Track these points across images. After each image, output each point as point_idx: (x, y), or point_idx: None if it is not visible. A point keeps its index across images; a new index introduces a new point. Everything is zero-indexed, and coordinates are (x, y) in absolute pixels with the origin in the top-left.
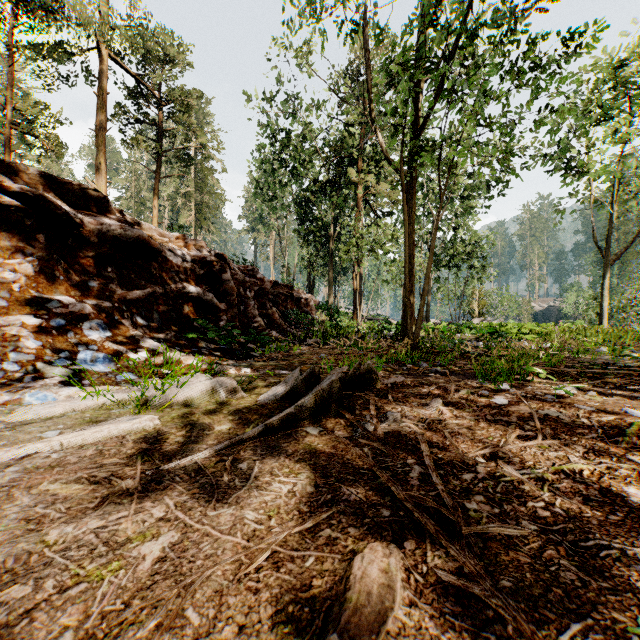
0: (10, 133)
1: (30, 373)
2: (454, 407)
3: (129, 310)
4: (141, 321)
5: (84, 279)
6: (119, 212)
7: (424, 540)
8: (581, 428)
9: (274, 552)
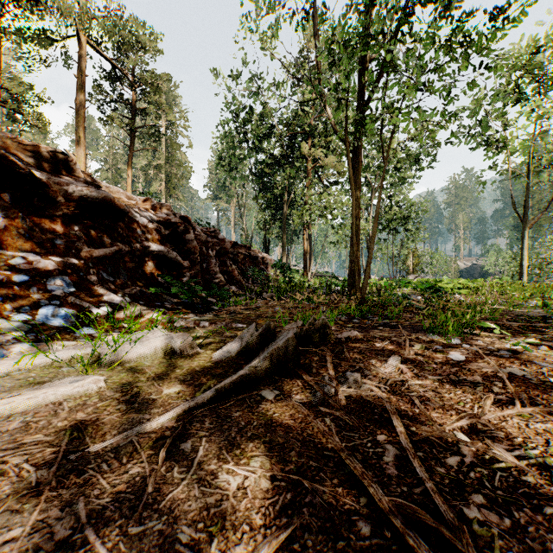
0: None
1: None
2: (412, 364)
3: (95, 267)
4: (107, 277)
5: (50, 237)
6: (87, 175)
7: None
8: None
9: None
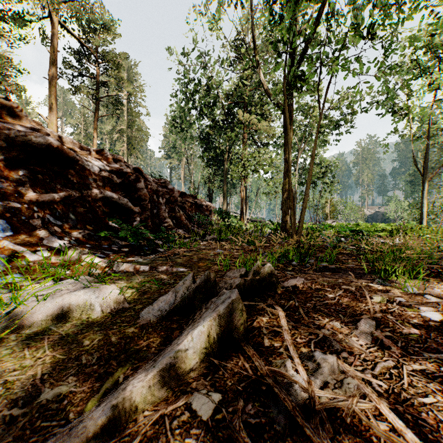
0: None
1: None
2: (388, 329)
3: (41, 211)
4: (54, 221)
5: None
6: (38, 124)
7: None
8: None
9: None
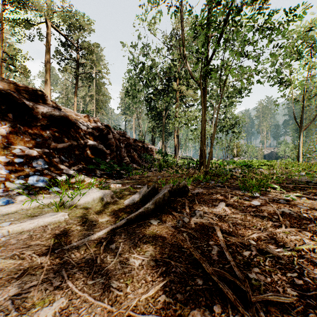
0: (1, 64)
1: (1, 188)
2: (231, 207)
3: (58, 153)
4: (65, 159)
5: (34, 137)
6: (53, 103)
7: (226, 305)
8: (304, 220)
9: (128, 316)
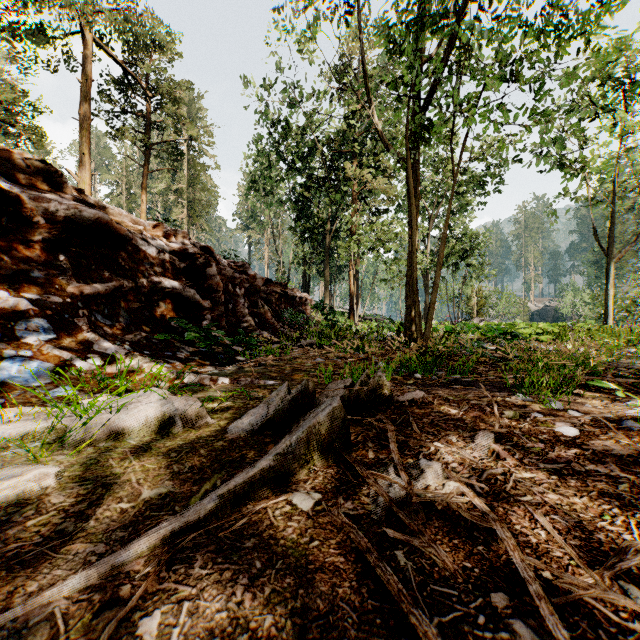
0: None
1: None
2: (510, 443)
3: (86, 307)
4: (102, 320)
5: (25, 268)
6: (79, 192)
7: None
8: None
9: None
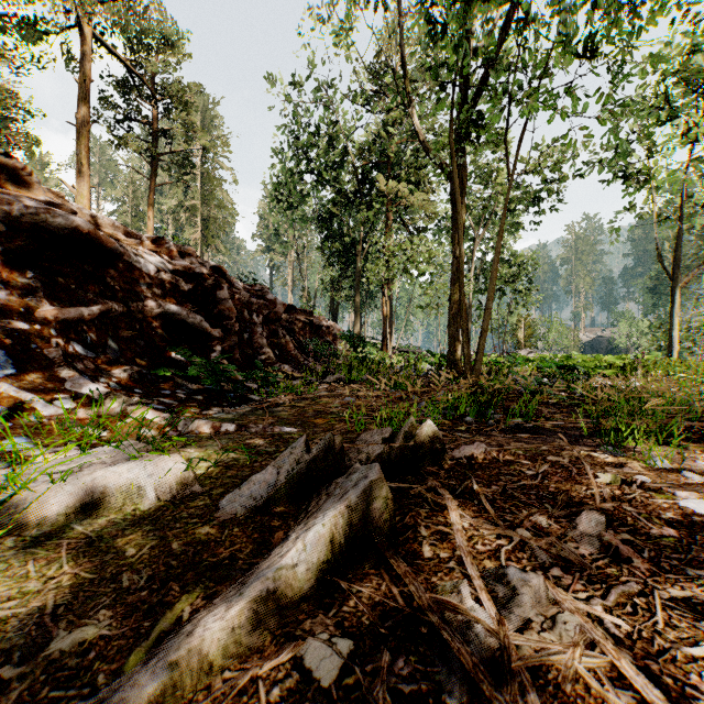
0: None
1: None
2: (626, 529)
3: (62, 335)
4: (83, 351)
5: None
6: (57, 196)
7: None
8: None
9: None
